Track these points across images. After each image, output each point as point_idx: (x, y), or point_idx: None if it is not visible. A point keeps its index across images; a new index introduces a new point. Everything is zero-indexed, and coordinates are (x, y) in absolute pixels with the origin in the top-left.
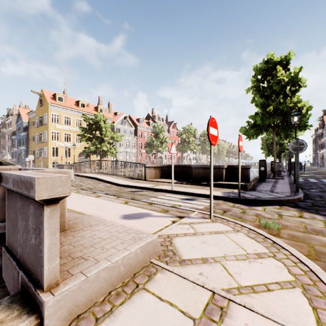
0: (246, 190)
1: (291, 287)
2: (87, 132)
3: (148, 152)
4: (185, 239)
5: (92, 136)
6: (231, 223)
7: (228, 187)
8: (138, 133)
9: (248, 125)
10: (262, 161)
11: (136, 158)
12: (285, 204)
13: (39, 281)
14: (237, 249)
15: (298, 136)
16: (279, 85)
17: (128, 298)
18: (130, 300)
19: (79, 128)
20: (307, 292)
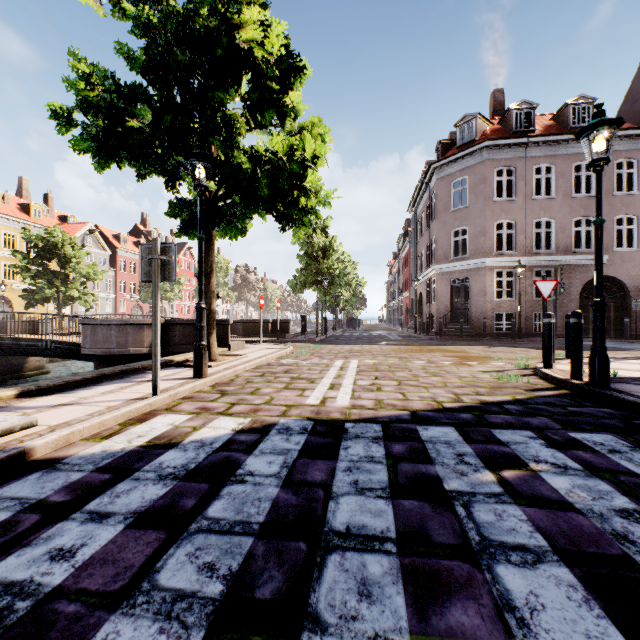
0: (285, 338)
1: (282, 347)
2: (32, 262)
3: (147, 299)
4: (252, 346)
5: (42, 270)
6: (270, 344)
7: (272, 337)
8: (118, 262)
9: (295, 279)
10: (303, 316)
11: (114, 310)
12: (303, 342)
13: (227, 342)
14: (270, 346)
15: (361, 285)
16: (319, 247)
17: (243, 349)
18: (244, 349)
19: (14, 253)
20: (285, 347)
